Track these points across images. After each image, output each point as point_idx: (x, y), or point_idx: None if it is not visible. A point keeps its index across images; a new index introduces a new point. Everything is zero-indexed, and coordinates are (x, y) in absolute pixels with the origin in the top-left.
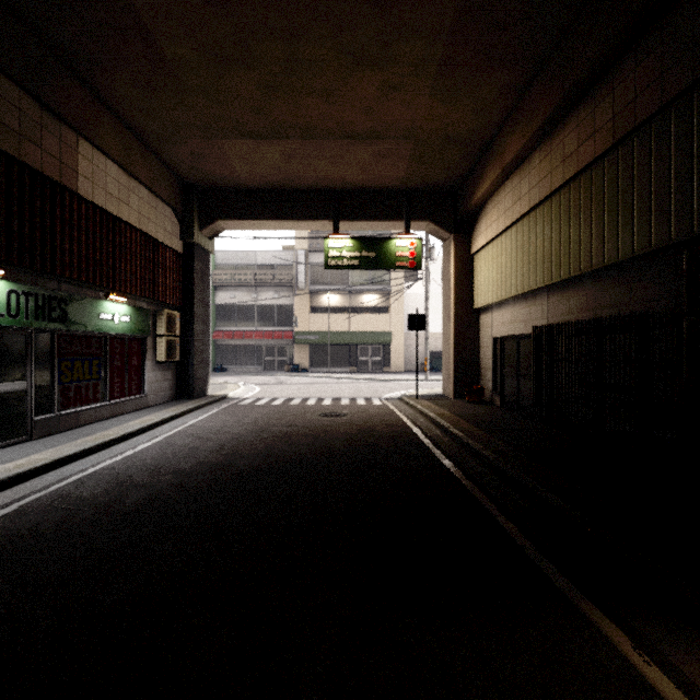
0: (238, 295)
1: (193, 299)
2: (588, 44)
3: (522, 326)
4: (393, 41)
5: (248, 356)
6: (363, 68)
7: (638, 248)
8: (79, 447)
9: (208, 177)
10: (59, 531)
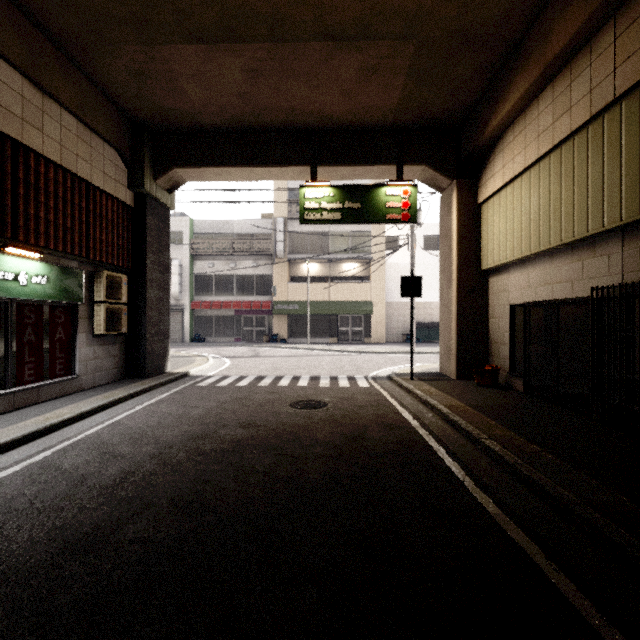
0: (217, 265)
1: (145, 260)
2: None
3: (566, 288)
4: None
5: (227, 326)
6: None
7: None
8: None
9: (159, 112)
10: None
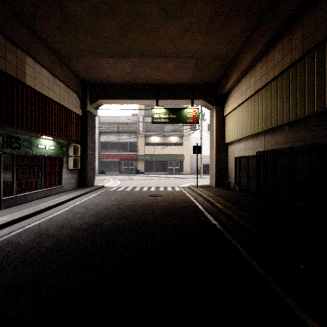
0: (111, 137)
1: (87, 138)
2: (290, 2)
3: (250, 151)
4: (186, 3)
5: (115, 166)
6: (171, 19)
7: (317, 109)
8: (24, 214)
9: (94, 78)
10: (0, 265)
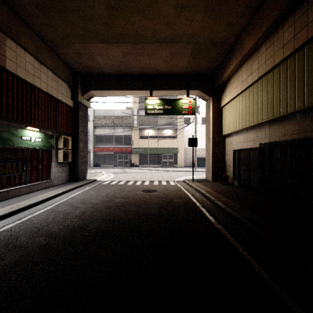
0: (105, 130)
1: (78, 130)
2: None
3: (252, 143)
4: None
5: (110, 159)
6: None
7: None
8: None
9: (85, 67)
10: None
